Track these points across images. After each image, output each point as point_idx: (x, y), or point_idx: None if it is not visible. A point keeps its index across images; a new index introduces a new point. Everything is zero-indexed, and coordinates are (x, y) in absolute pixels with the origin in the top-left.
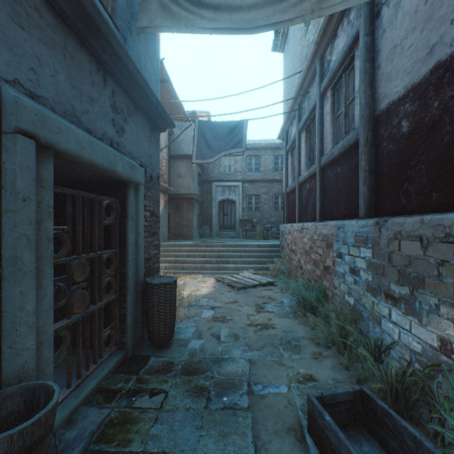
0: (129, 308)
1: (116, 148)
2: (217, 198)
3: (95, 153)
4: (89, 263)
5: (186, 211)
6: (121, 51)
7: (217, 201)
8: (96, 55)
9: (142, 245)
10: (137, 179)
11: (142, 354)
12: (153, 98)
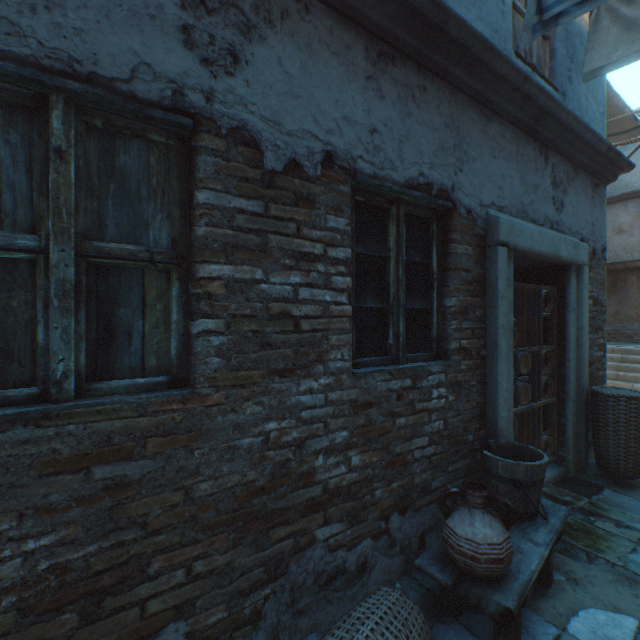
0: (569, 417)
1: (555, 229)
2: None
3: (542, 243)
4: (529, 357)
5: (633, 291)
6: (568, 119)
7: None
8: (539, 139)
9: (584, 342)
10: (580, 259)
11: (588, 480)
12: (601, 147)
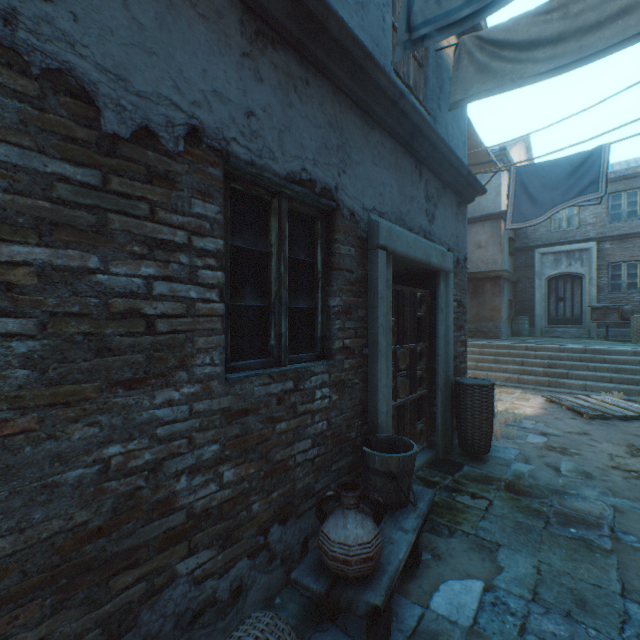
0: (439, 406)
1: (428, 238)
2: (543, 273)
3: (416, 250)
4: (407, 353)
5: (488, 296)
6: (437, 140)
7: (543, 277)
8: (415, 155)
9: (451, 339)
10: (447, 266)
11: (453, 460)
12: (463, 171)
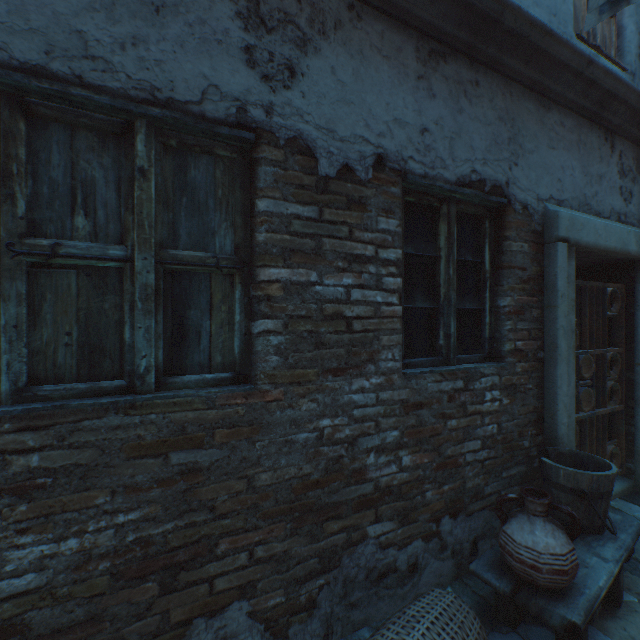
0: (639, 426)
1: (622, 221)
2: None
3: (607, 237)
4: (592, 360)
5: None
6: (638, 101)
7: None
8: (604, 125)
9: None
10: None
11: None
12: None
